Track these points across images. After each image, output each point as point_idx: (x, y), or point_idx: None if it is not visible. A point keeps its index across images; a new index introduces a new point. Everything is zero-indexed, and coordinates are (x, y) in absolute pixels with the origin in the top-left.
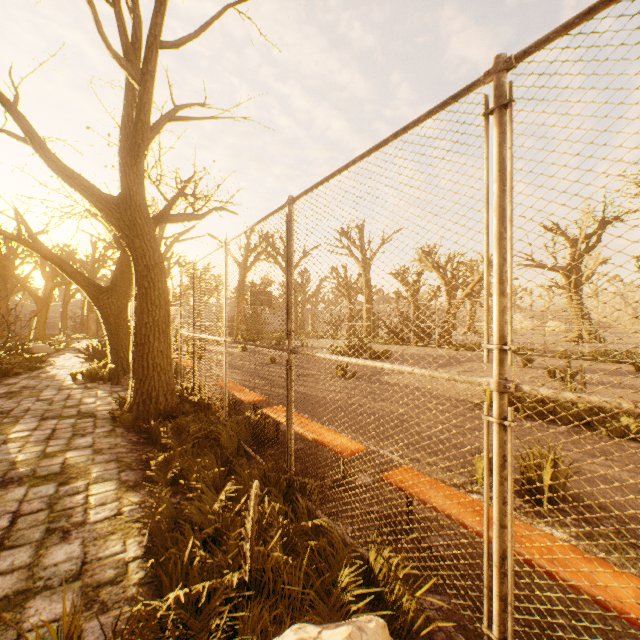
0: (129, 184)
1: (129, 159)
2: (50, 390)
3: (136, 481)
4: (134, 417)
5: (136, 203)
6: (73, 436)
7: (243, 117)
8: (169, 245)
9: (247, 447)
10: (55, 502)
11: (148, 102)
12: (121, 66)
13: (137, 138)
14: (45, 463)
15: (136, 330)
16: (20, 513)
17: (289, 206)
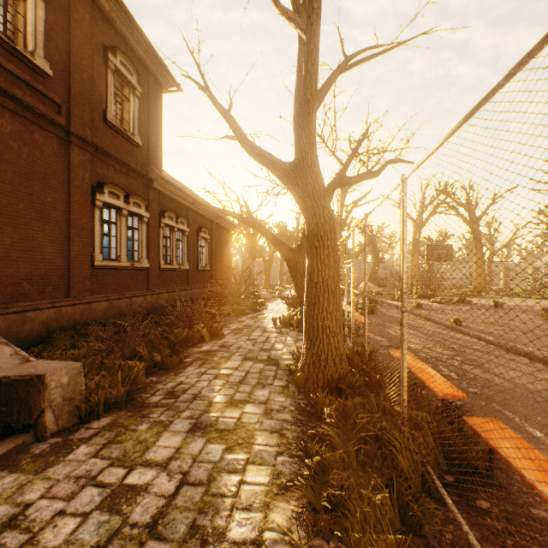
0: (301, 146)
1: (300, 121)
2: (258, 331)
3: (289, 479)
4: (304, 377)
5: (307, 163)
6: (256, 384)
7: (423, 33)
8: (348, 211)
9: (439, 485)
10: (214, 476)
11: (314, 48)
12: (288, 20)
13: (306, 94)
14: (227, 413)
15: (307, 290)
16: (186, 478)
17: None
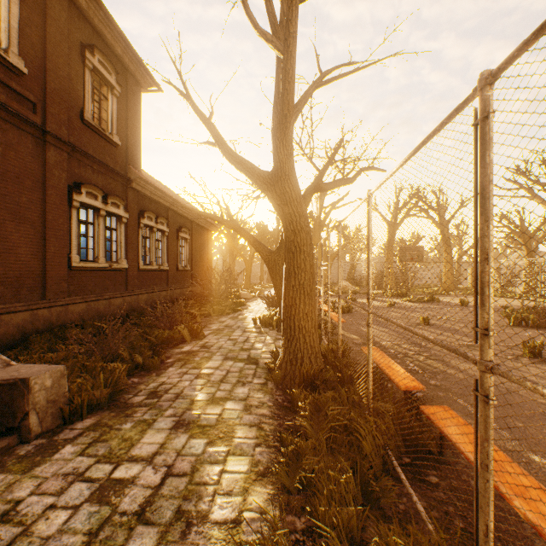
0: (279, 157)
1: (278, 133)
2: (238, 331)
3: (266, 467)
4: (282, 374)
5: (285, 173)
6: (236, 382)
7: (391, 55)
8: (327, 213)
9: (396, 465)
10: (197, 467)
11: (291, 68)
12: (267, 41)
13: (283, 110)
14: (209, 410)
15: (285, 292)
16: (171, 470)
17: (481, 91)
